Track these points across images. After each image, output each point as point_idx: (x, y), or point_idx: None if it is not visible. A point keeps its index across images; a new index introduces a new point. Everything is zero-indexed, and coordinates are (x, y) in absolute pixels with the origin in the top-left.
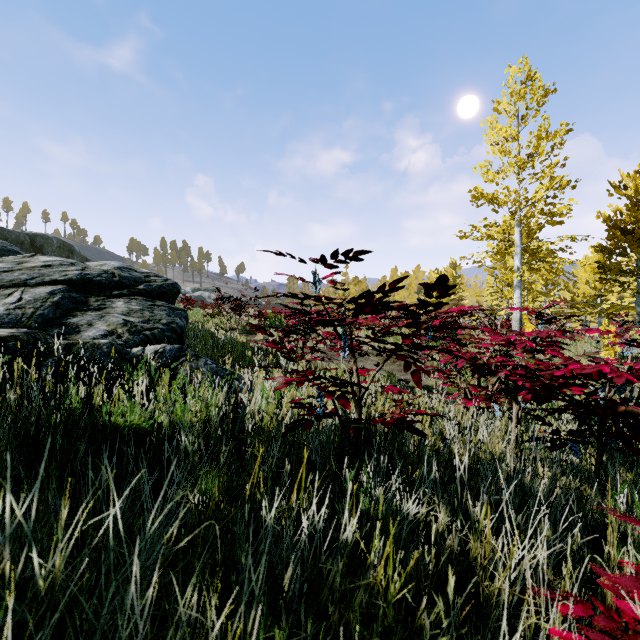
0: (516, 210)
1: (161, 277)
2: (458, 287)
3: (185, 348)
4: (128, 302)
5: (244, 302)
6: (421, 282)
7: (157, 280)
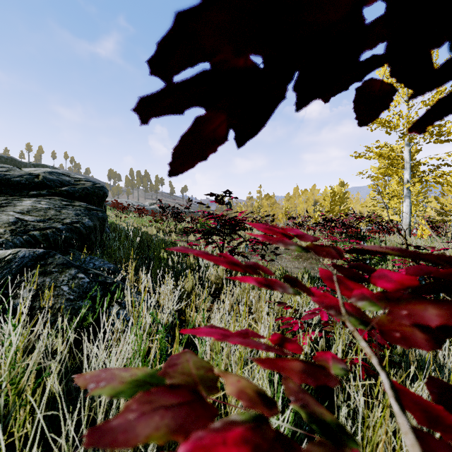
0: (407, 131)
1: (92, 182)
2: (345, 200)
3: (52, 254)
4: (38, 201)
5: (186, 213)
6: (316, 197)
7: (86, 184)
